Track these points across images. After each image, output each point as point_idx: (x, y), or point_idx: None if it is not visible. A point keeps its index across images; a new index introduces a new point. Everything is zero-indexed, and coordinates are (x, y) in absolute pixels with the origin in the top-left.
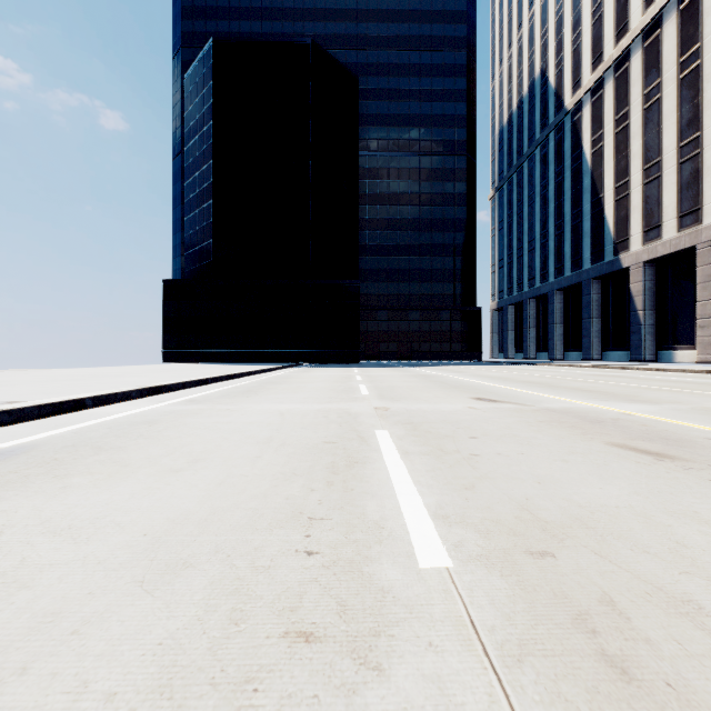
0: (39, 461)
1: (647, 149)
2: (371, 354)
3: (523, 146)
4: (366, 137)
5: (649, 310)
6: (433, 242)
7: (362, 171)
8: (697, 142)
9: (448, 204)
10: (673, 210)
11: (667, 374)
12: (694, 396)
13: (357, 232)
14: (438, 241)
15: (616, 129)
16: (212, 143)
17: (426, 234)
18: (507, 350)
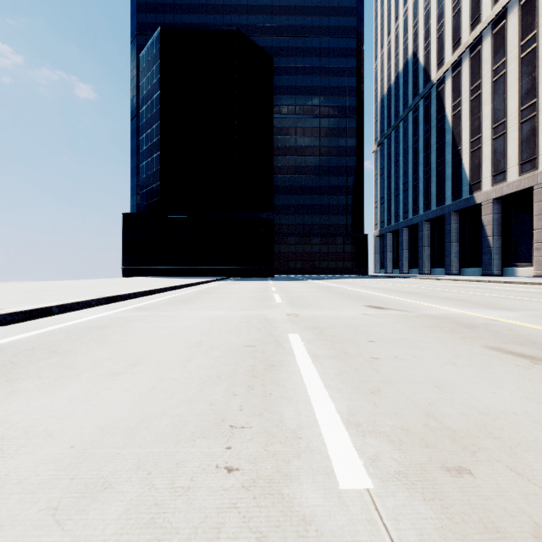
0: None
1: (495, 112)
2: (283, 270)
3: (399, 110)
4: (278, 103)
5: (496, 236)
6: (330, 184)
7: (276, 130)
8: (534, 107)
9: (341, 155)
10: (515, 159)
11: (513, 286)
12: (541, 304)
13: (272, 176)
14: (334, 183)
15: (471, 97)
16: (160, 108)
17: (324, 178)
18: (386, 267)
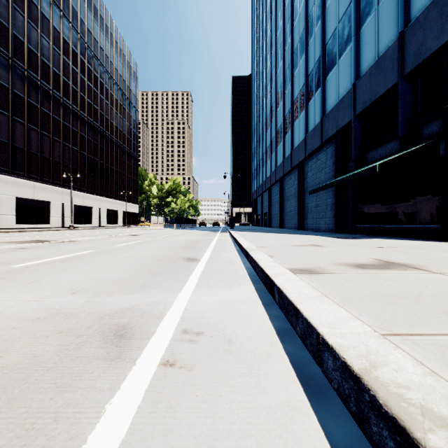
0: (174, 258)
1: None
2: None
3: None
4: None
5: None
6: None
7: None
8: None
9: None
10: None
11: None
12: None
13: None
14: None
15: None
16: None
17: None
18: None
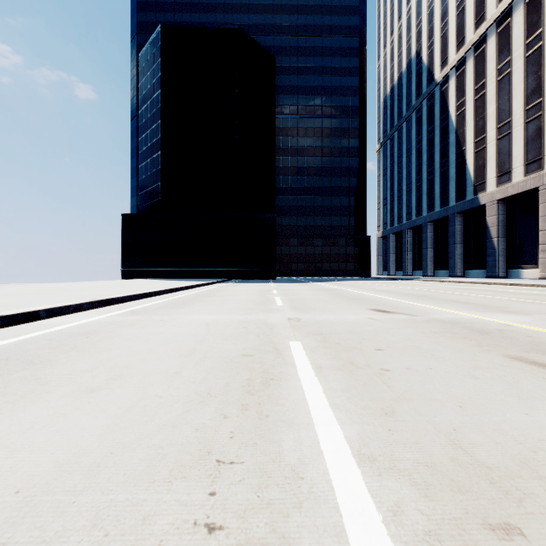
0: None
1: (500, 112)
2: (284, 272)
3: (402, 110)
4: (280, 103)
5: (501, 237)
6: (333, 185)
7: (277, 130)
8: (539, 106)
9: (344, 156)
10: (521, 159)
11: (520, 288)
12: None
13: (273, 177)
14: (336, 184)
15: (475, 96)
16: (160, 107)
17: (327, 179)
18: (389, 269)
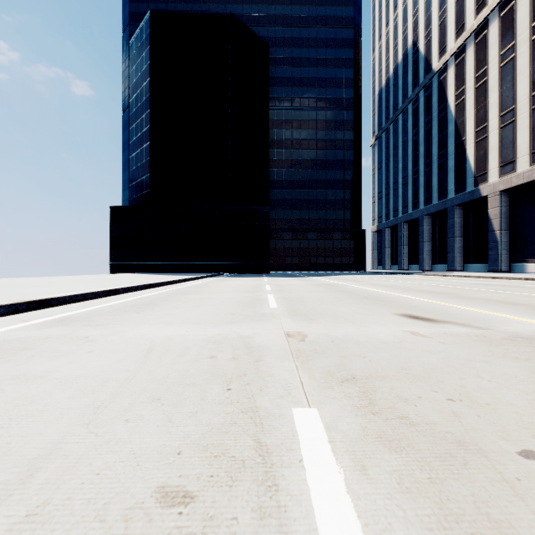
0: None
1: (503, 99)
2: (278, 266)
3: (398, 102)
4: (274, 95)
5: (504, 230)
6: (327, 178)
7: (271, 122)
8: None
9: (339, 148)
10: (526, 148)
11: None
12: None
13: (267, 168)
14: (331, 177)
15: (476, 84)
16: (150, 95)
17: (321, 172)
18: (385, 263)
